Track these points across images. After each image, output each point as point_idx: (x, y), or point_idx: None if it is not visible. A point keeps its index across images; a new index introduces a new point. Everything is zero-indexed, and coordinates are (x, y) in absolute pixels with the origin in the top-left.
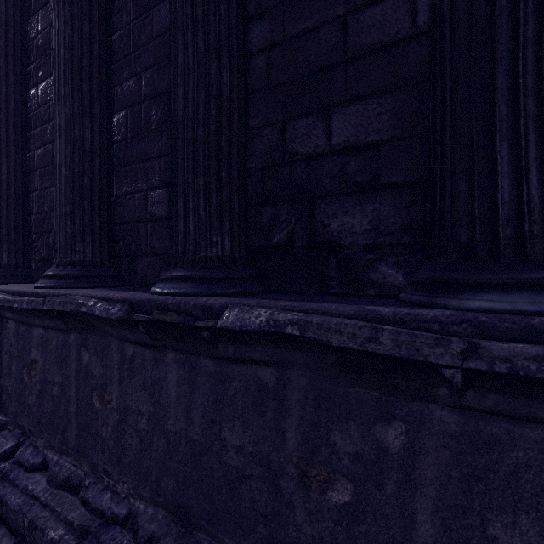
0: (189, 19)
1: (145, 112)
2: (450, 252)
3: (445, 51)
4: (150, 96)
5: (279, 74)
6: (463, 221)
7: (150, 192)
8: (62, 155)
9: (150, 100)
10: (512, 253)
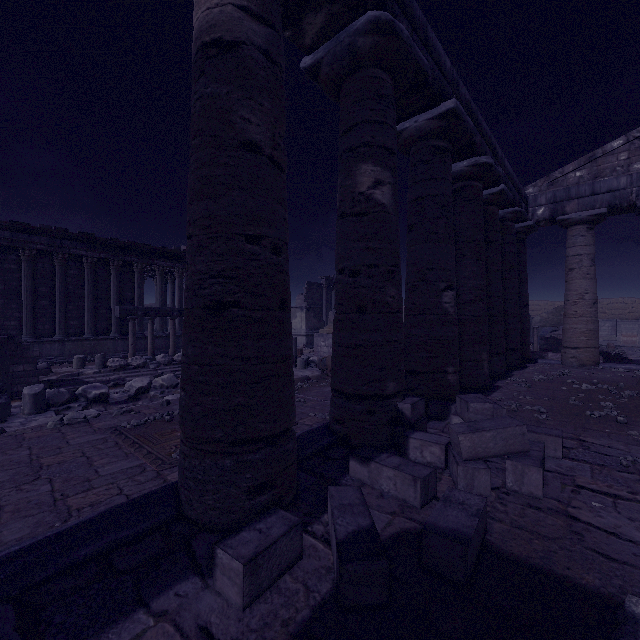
0: None
1: None
2: (25, 336)
3: (25, 322)
4: None
5: (3, 316)
6: (26, 334)
7: None
8: None
9: None
10: (29, 336)
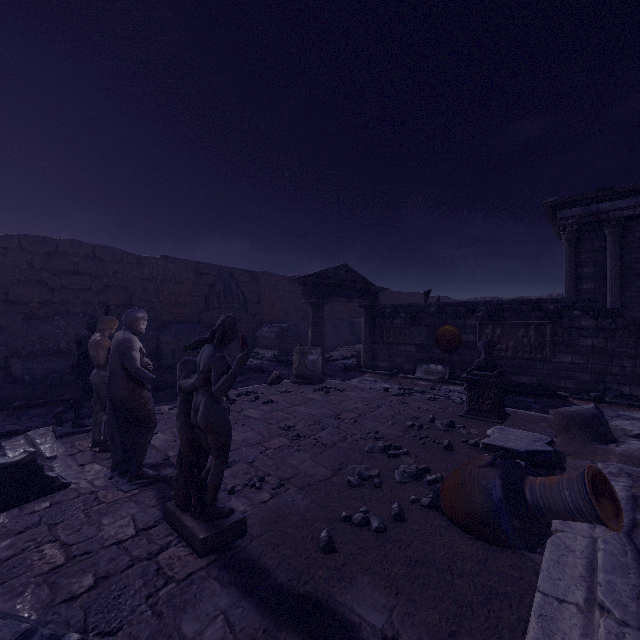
0: None
1: (633, 299)
2: None
3: None
4: (635, 296)
5: None
6: None
7: (635, 313)
8: (615, 306)
9: (635, 297)
10: None
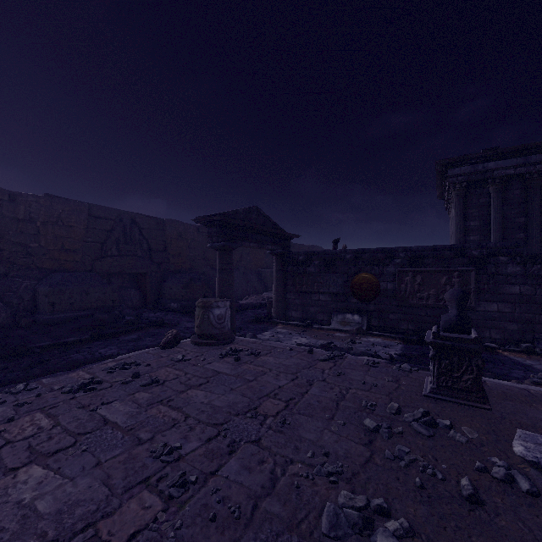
0: (536, 245)
1: None
2: None
3: None
4: None
5: None
6: None
7: None
8: None
9: None
10: None
